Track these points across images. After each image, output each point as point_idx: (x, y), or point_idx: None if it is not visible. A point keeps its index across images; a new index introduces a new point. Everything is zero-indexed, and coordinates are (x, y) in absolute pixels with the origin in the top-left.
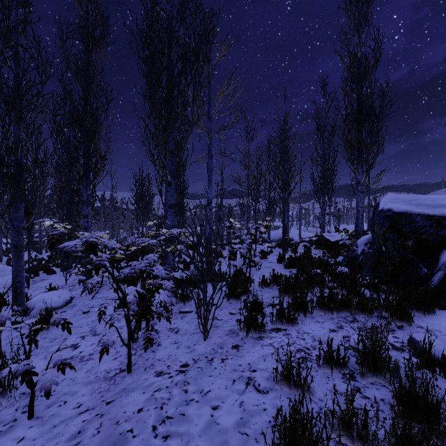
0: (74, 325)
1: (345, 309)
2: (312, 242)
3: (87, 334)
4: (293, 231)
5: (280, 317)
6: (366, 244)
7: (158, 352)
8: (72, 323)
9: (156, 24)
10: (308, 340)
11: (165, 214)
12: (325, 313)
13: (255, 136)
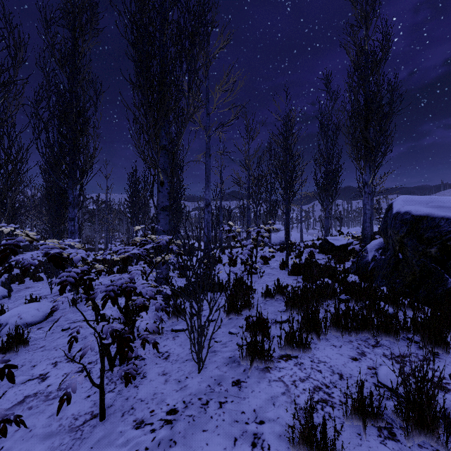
0: (48, 346)
1: (365, 329)
2: (315, 245)
3: (61, 360)
4: (293, 234)
5: (290, 341)
6: (377, 249)
7: (142, 388)
8: (47, 344)
9: (146, 3)
10: (325, 373)
11: (157, 217)
12: (341, 334)
13: (256, 135)
